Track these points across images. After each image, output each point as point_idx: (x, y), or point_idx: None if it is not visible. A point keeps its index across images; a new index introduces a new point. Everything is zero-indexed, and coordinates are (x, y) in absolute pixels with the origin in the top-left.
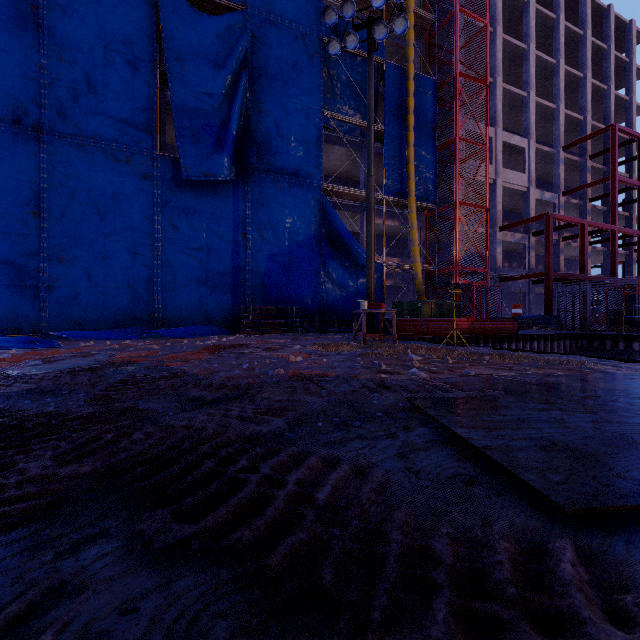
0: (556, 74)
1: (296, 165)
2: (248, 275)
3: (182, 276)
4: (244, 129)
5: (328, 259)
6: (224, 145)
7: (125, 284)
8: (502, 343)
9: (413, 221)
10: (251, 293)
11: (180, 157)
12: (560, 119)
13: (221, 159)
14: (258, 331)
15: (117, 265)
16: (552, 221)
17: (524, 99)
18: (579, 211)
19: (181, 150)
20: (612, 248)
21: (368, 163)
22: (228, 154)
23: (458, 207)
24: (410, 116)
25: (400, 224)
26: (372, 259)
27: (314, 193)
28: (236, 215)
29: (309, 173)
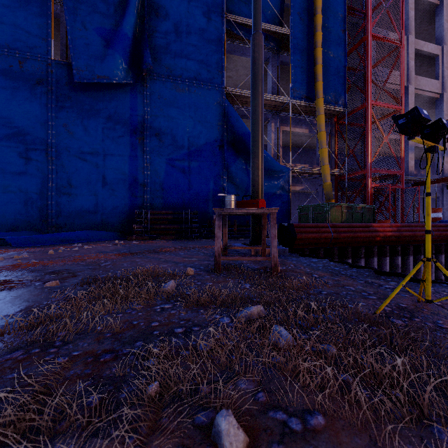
0: None
1: (197, 69)
2: (146, 180)
3: (77, 181)
4: (141, 33)
5: (230, 163)
6: (117, 47)
7: (18, 189)
8: (437, 254)
9: (321, 123)
10: (149, 198)
11: (71, 60)
12: None
13: (114, 61)
14: (147, 237)
15: (9, 170)
16: None
17: (437, 8)
18: None
19: (72, 53)
20: None
21: (253, 15)
22: (122, 56)
23: (370, 107)
24: (318, 16)
25: (308, 131)
26: (258, 143)
27: (216, 97)
28: (133, 120)
29: (210, 77)
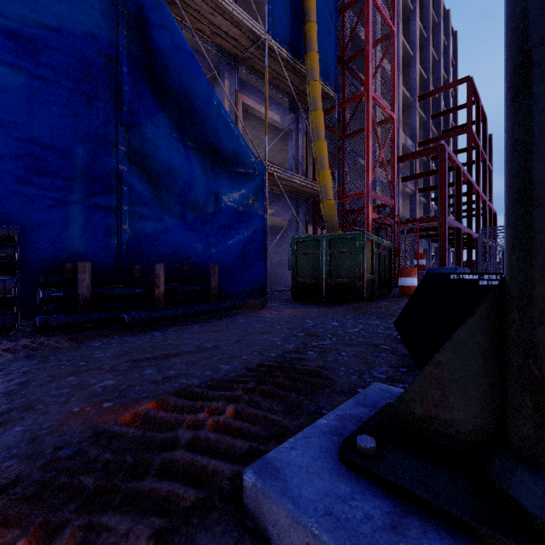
0: (413, 21)
1: None
2: None
3: None
4: None
5: (141, 114)
6: None
7: None
8: None
9: (317, 94)
10: None
11: None
12: (417, 68)
13: None
14: None
15: None
16: (447, 155)
17: None
18: (423, 168)
19: None
20: (468, 201)
21: None
22: None
23: (371, 98)
24: None
25: (280, 119)
26: None
27: None
28: None
29: None
